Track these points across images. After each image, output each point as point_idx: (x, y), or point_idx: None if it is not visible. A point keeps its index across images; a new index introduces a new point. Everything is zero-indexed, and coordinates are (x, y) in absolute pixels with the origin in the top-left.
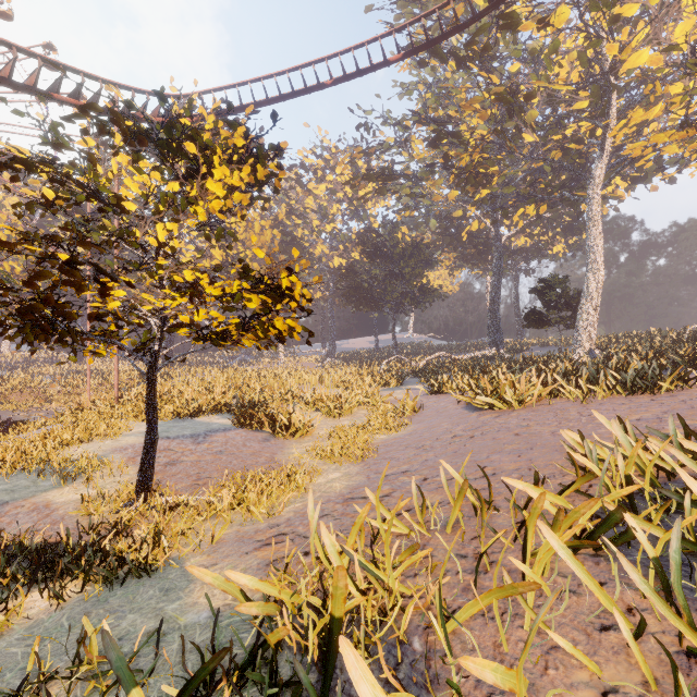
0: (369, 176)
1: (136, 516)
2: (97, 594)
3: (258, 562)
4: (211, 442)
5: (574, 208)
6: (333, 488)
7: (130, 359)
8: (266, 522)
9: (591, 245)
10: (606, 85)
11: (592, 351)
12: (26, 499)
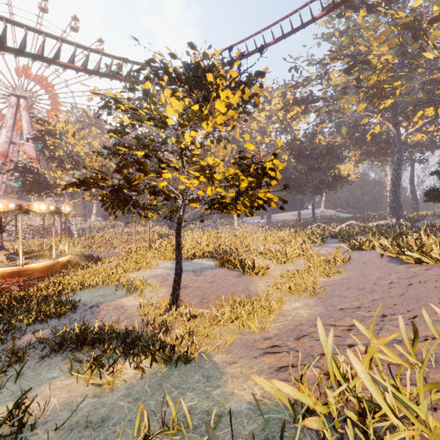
0: (297, 102)
1: (172, 319)
2: (162, 370)
3: (268, 366)
4: (205, 275)
5: None
6: (300, 314)
7: (165, 221)
8: (259, 334)
9: None
10: None
11: None
12: (111, 301)
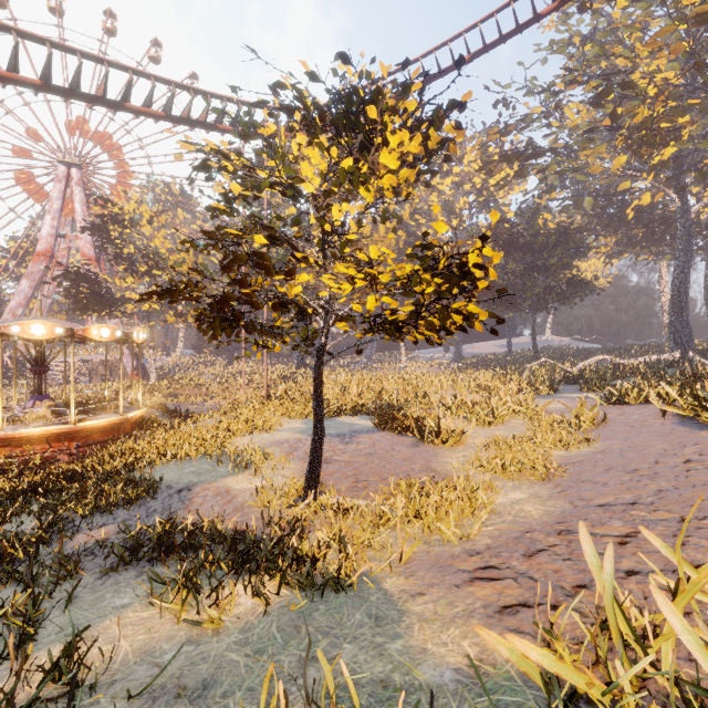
0: (507, 158)
1: (310, 515)
2: (298, 602)
3: (482, 604)
4: (358, 443)
5: None
6: (527, 512)
7: (297, 353)
8: (458, 545)
9: None
10: None
11: None
12: (210, 482)
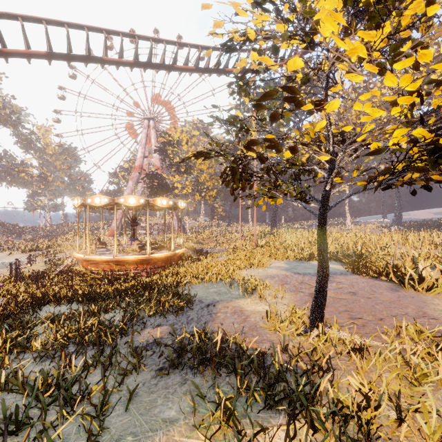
0: None
1: (323, 348)
2: None
3: None
4: (337, 283)
5: None
6: None
7: (299, 202)
8: None
9: None
10: None
11: None
12: (228, 301)
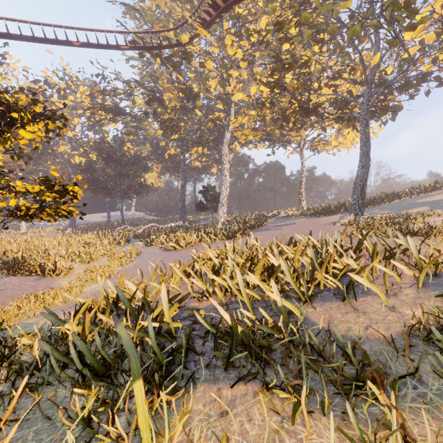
0: (105, 109)
1: None
2: None
3: (71, 311)
4: None
5: (219, 152)
6: (97, 289)
7: None
8: (63, 305)
9: (224, 173)
10: (228, 101)
11: (224, 222)
12: None
